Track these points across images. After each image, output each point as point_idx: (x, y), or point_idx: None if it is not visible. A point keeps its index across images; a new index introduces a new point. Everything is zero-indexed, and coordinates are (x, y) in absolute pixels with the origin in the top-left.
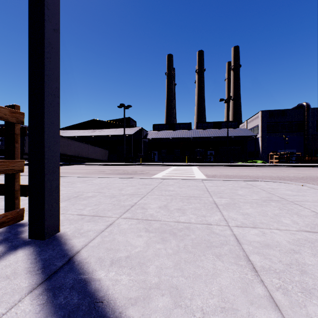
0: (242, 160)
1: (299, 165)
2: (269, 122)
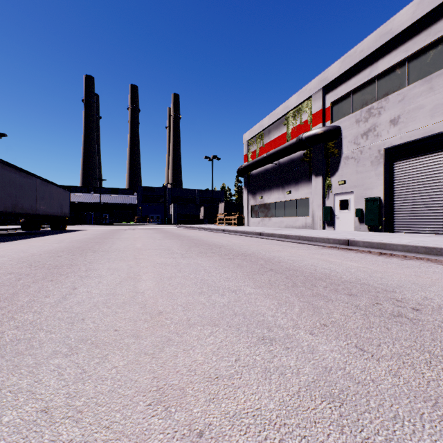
0: (126, 221)
1: (134, 224)
2: (143, 195)
